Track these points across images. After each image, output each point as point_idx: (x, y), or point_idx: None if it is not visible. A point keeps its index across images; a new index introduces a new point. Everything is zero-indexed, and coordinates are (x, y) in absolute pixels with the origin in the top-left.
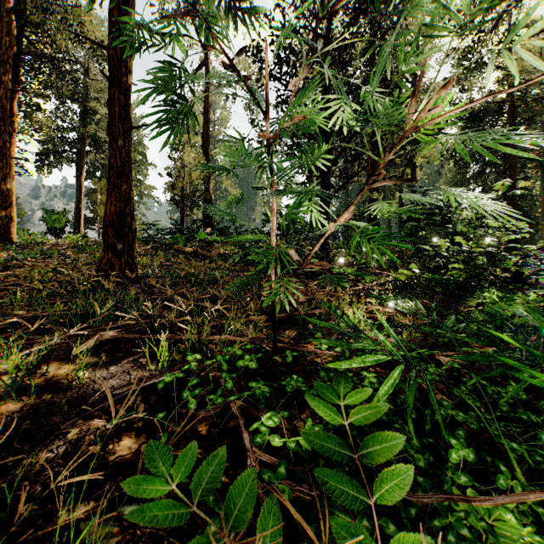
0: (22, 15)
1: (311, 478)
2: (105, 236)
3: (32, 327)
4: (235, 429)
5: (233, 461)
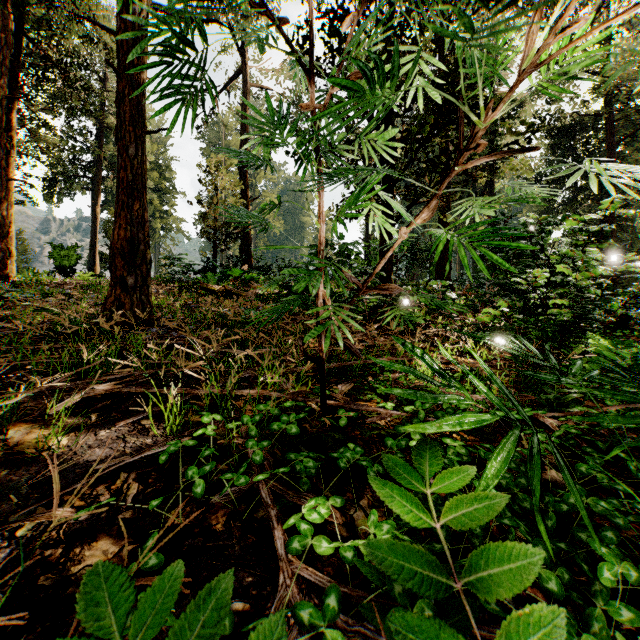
0: (22, 9)
1: (383, 629)
2: (113, 268)
3: (7, 379)
4: (264, 522)
5: (259, 574)
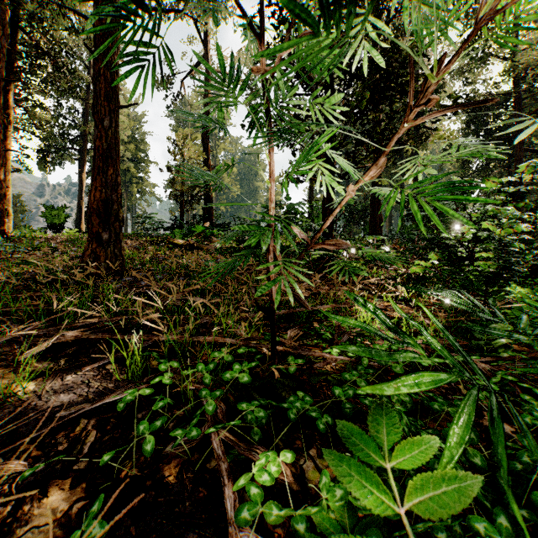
0: (17, 5)
1: None
2: (89, 225)
3: None
4: (216, 473)
5: (208, 535)
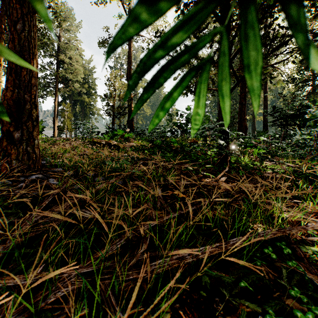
0: None
1: None
2: (1, 123)
3: None
4: None
5: None
